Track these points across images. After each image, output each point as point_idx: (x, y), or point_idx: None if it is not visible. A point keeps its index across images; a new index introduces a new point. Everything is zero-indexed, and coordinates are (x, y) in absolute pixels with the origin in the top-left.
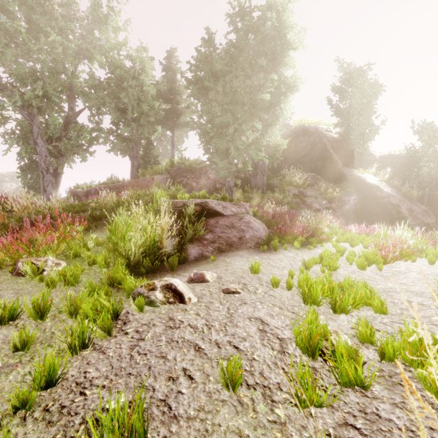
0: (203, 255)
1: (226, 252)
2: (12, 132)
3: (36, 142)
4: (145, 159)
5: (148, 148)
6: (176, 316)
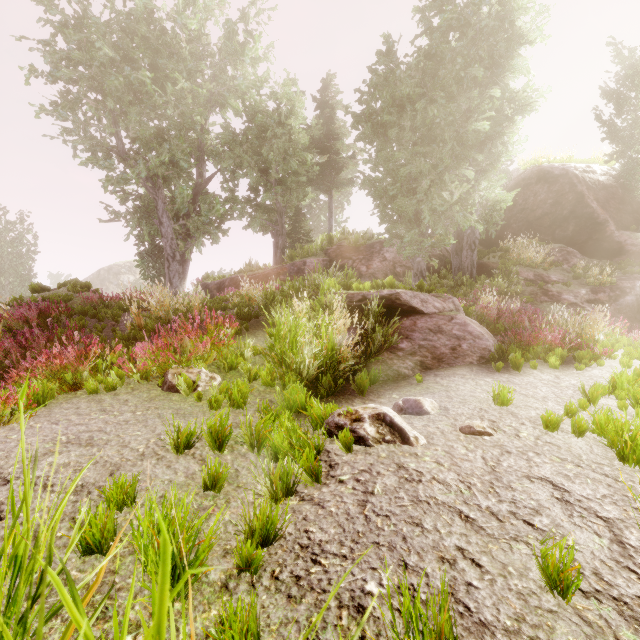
0: (400, 373)
1: (434, 369)
2: (134, 211)
3: (161, 221)
4: (293, 236)
5: (297, 220)
6: (407, 463)
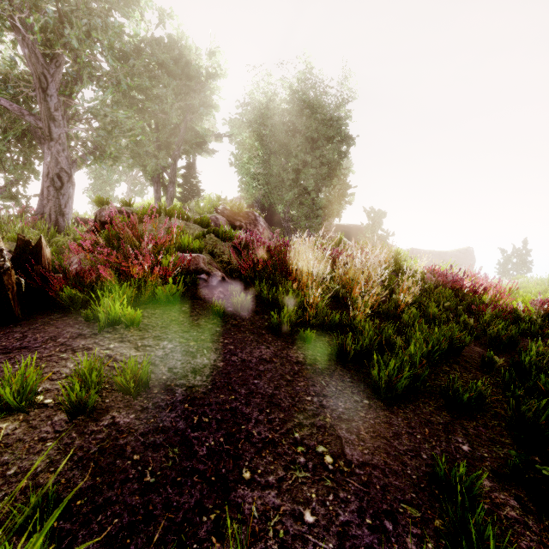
0: None
1: None
2: None
3: (53, 115)
4: (193, 189)
5: (188, 173)
6: None
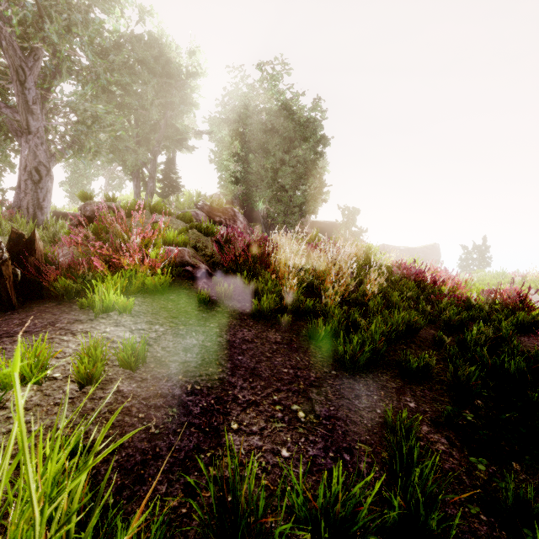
0: None
1: None
2: None
3: (31, 108)
4: (173, 185)
5: (168, 169)
6: None
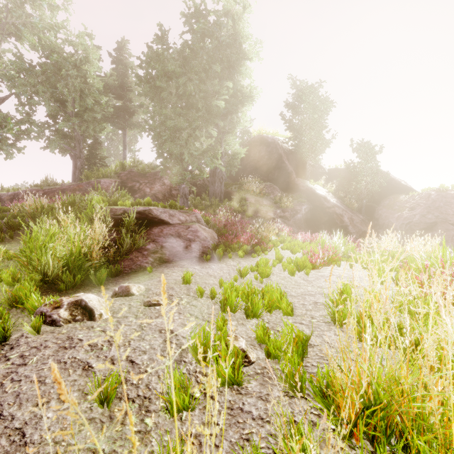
0: (141, 267)
1: (169, 262)
2: None
3: None
4: (90, 160)
5: (94, 147)
6: (78, 335)
